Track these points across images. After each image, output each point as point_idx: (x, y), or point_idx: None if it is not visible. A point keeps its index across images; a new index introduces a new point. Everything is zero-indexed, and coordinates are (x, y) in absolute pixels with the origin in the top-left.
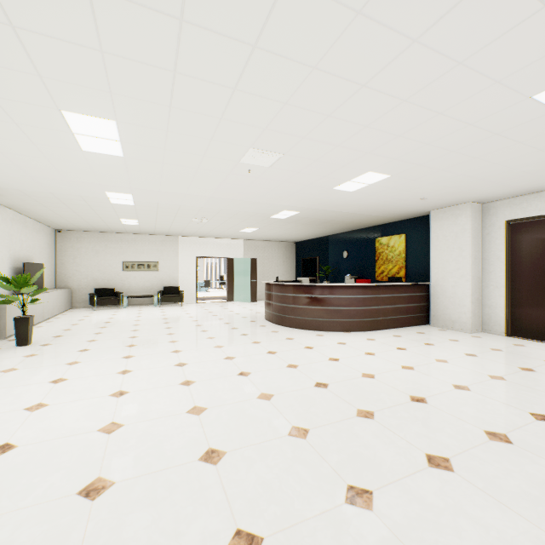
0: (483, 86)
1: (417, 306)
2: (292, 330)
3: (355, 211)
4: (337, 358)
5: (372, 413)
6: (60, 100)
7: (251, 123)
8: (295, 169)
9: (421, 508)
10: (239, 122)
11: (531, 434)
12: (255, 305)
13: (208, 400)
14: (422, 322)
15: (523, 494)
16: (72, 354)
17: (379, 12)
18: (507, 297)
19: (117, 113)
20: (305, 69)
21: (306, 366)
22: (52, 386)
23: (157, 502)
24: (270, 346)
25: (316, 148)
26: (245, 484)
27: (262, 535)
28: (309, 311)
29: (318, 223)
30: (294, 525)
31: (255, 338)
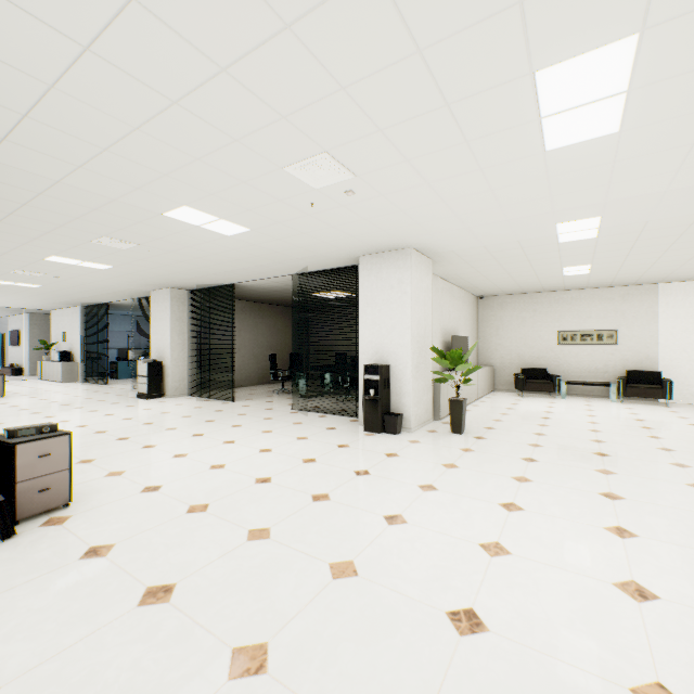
0: None
1: None
2: None
3: None
4: None
5: None
6: (537, 48)
7: None
8: None
9: None
10: None
11: None
12: None
13: None
14: None
15: None
16: (515, 462)
17: None
18: None
19: (652, 2)
20: None
21: None
22: (504, 513)
23: None
24: None
25: None
26: None
27: None
28: None
29: None
30: None
31: None
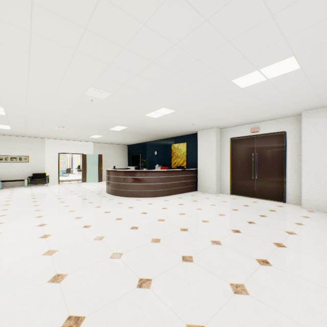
0: (210, 72)
1: (191, 181)
2: (122, 198)
3: (159, 129)
4: (146, 212)
5: (159, 239)
6: None
7: (89, 72)
8: (121, 102)
9: (174, 282)
10: (81, 70)
11: (230, 239)
12: (101, 184)
13: (59, 245)
14: (194, 189)
15: (220, 266)
16: None
17: (155, 26)
18: (231, 175)
19: None
20: (119, 47)
21: (127, 218)
22: None
23: (13, 313)
24: (107, 208)
25: (132, 91)
26: (78, 290)
27: (85, 315)
28: (133, 186)
29: (140, 134)
30: (105, 306)
31: (98, 204)
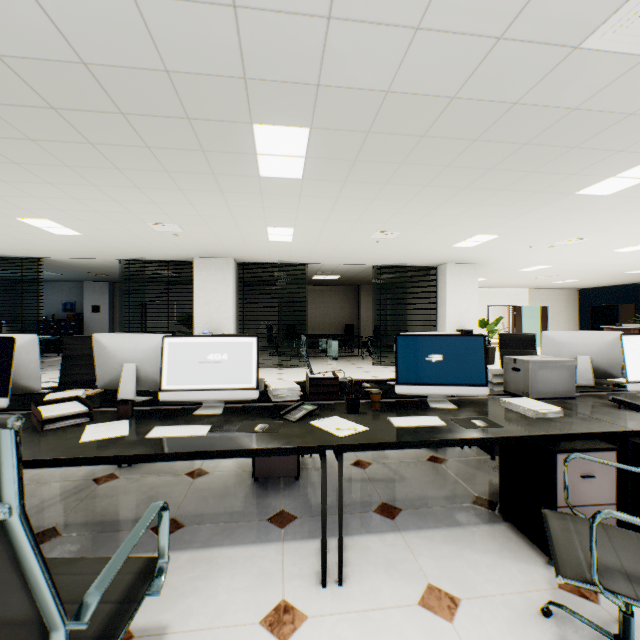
0: None
1: None
2: None
3: None
4: None
5: None
6: None
7: None
8: None
9: None
10: None
11: None
12: None
13: None
14: None
15: None
16: None
17: None
18: None
19: None
20: None
21: None
22: None
23: None
24: None
25: None
26: None
27: None
28: None
29: None
30: None
31: None
